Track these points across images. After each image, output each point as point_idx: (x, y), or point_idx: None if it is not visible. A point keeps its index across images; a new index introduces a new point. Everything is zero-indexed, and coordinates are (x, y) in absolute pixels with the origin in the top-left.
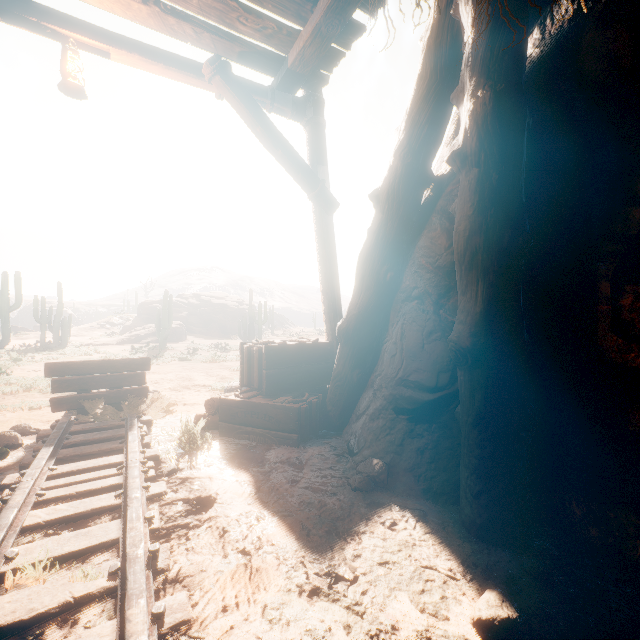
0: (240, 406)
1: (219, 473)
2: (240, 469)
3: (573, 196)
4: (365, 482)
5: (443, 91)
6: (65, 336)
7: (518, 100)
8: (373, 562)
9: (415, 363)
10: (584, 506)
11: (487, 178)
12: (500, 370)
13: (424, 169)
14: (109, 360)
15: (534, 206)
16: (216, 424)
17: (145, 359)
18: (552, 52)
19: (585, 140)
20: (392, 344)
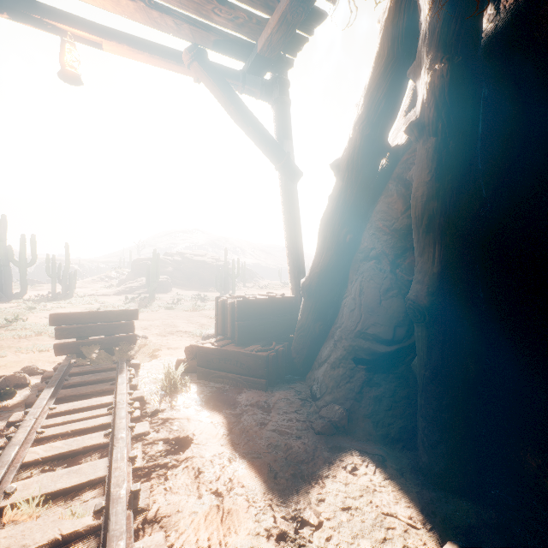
0: (215, 353)
1: (196, 414)
2: (214, 411)
3: (529, 162)
4: (327, 427)
5: (399, 67)
6: (71, 288)
7: (474, 71)
8: (336, 507)
9: (373, 317)
10: (539, 458)
11: (444, 146)
12: (457, 327)
13: (381, 140)
14: (103, 311)
15: (489, 172)
16: (194, 368)
17: (134, 310)
18: (507, 25)
19: (541, 108)
20: (351, 299)
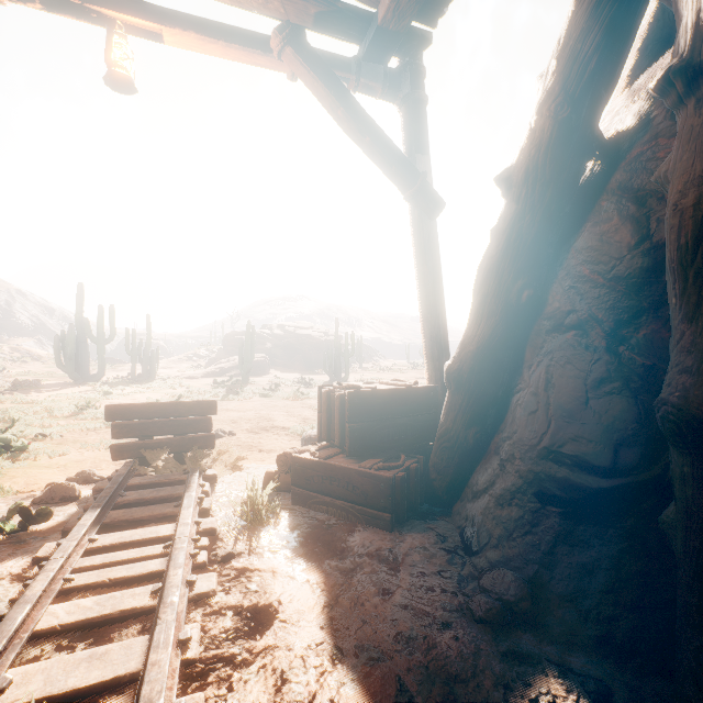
0: (316, 468)
1: (286, 565)
2: (313, 560)
3: None
4: (496, 611)
5: None
6: (153, 369)
7: None
8: None
9: (572, 427)
10: None
11: None
12: None
13: (588, 127)
14: (172, 402)
15: None
16: (289, 485)
17: (211, 402)
18: None
19: None
20: (530, 395)
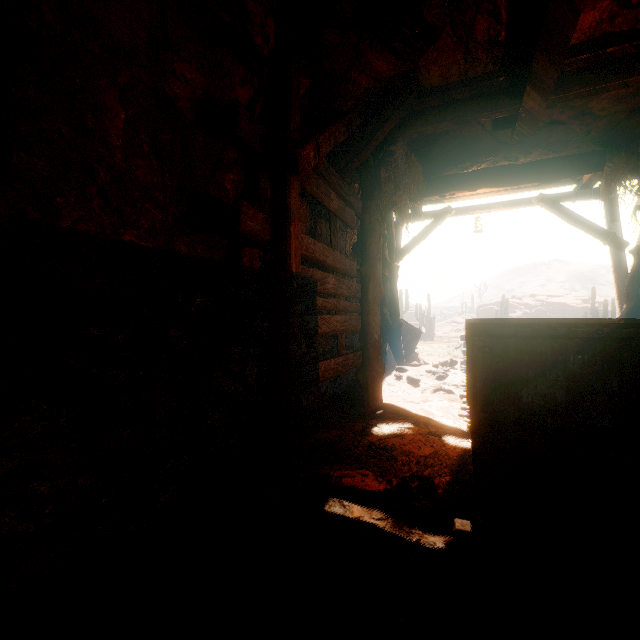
0: None
1: None
2: None
3: None
4: None
5: None
6: (432, 330)
7: None
8: None
9: None
10: None
11: None
12: None
13: None
14: None
15: None
16: None
17: None
18: None
19: None
20: None
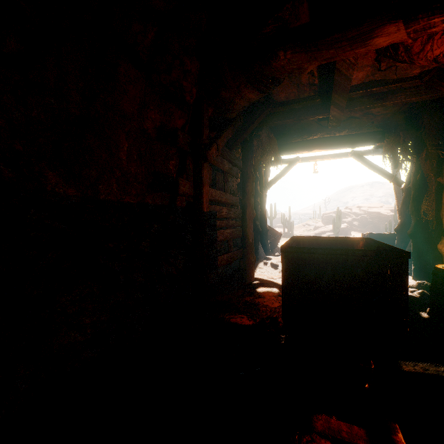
0: None
1: None
2: None
3: None
4: None
5: None
6: (291, 230)
7: (423, 174)
8: None
9: None
10: None
11: (415, 194)
12: (418, 239)
13: None
14: None
15: None
16: None
17: None
18: None
19: None
20: None
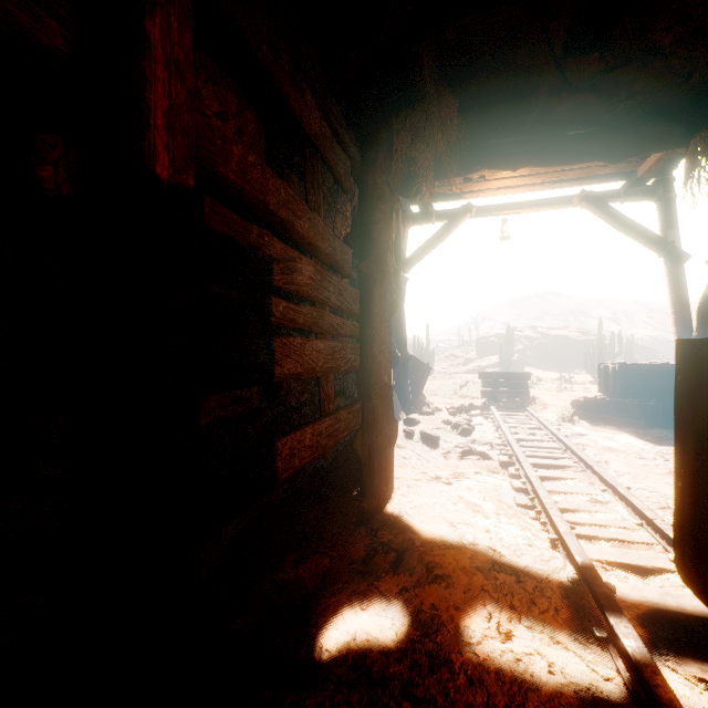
0: (598, 402)
1: (587, 430)
2: (600, 431)
3: None
4: None
5: None
6: (431, 365)
7: None
8: None
9: None
10: None
11: None
12: None
13: None
14: (508, 372)
15: None
16: (579, 416)
17: (528, 373)
18: None
19: None
20: None
